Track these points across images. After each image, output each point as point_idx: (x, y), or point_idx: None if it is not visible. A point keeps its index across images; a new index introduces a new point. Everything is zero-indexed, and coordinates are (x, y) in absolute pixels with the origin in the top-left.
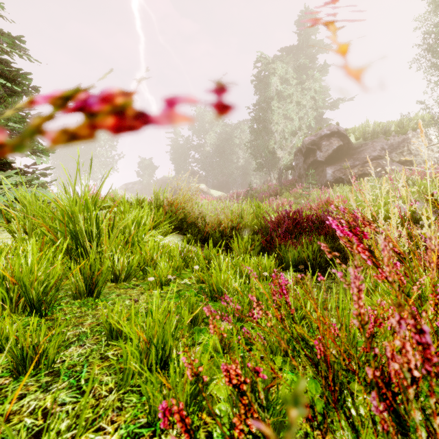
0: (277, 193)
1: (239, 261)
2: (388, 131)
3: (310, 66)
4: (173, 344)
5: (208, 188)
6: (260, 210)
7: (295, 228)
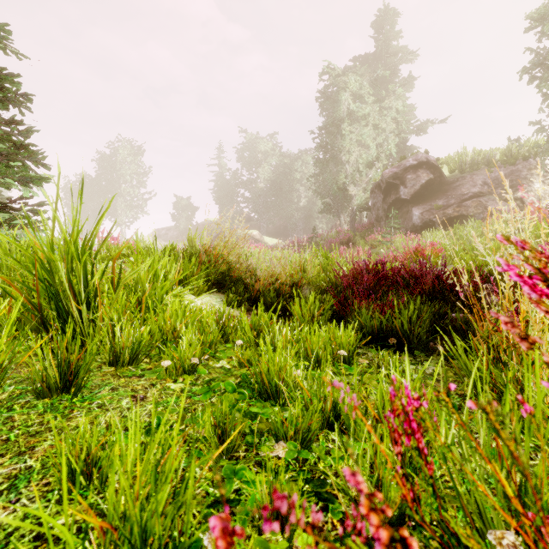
0: (349, 241)
1: (303, 334)
2: (492, 161)
3: (390, 79)
4: (177, 513)
5: (261, 235)
6: (329, 262)
7: (378, 285)
